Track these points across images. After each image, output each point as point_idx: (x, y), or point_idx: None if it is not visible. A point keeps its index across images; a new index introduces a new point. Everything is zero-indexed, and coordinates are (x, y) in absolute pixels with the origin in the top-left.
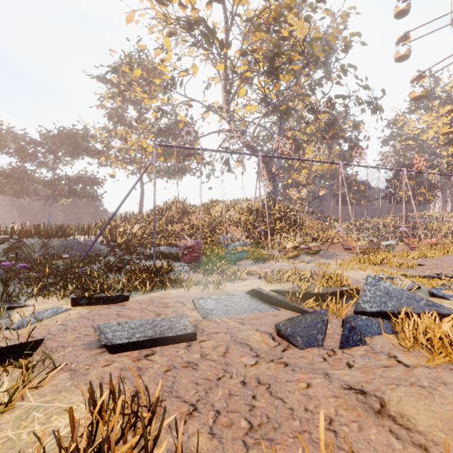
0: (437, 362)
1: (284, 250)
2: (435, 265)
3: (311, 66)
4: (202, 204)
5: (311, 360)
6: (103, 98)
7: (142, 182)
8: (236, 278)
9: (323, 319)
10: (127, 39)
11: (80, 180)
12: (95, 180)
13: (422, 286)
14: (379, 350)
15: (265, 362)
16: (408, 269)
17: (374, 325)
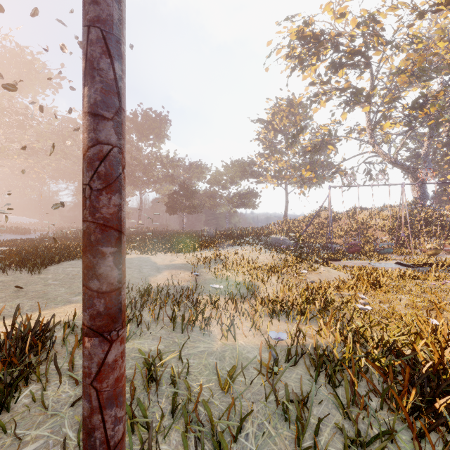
0: None
1: (426, 250)
2: None
3: None
4: (346, 211)
5: None
6: (259, 133)
7: (287, 193)
8: (387, 260)
9: (427, 269)
10: (280, 89)
11: (246, 195)
12: (254, 194)
13: None
14: None
15: None
16: None
17: None
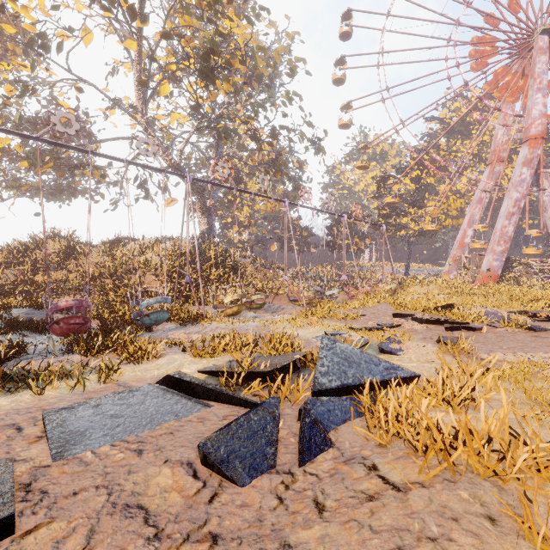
0: (432, 473)
1: (222, 306)
2: (374, 315)
3: (254, 83)
4: (101, 241)
5: (259, 509)
6: None
7: None
8: (146, 355)
9: (275, 415)
10: None
11: None
12: None
13: (370, 340)
14: (349, 453)
15: (171, 547)
16: (353, 321)
17: (337, 409)
